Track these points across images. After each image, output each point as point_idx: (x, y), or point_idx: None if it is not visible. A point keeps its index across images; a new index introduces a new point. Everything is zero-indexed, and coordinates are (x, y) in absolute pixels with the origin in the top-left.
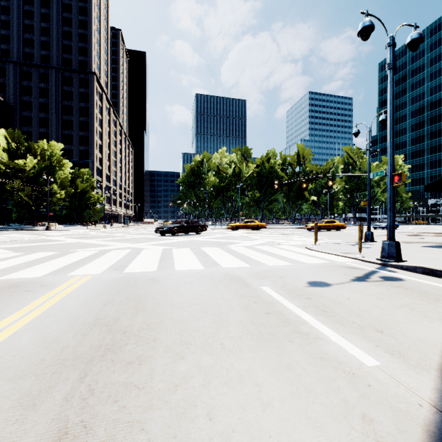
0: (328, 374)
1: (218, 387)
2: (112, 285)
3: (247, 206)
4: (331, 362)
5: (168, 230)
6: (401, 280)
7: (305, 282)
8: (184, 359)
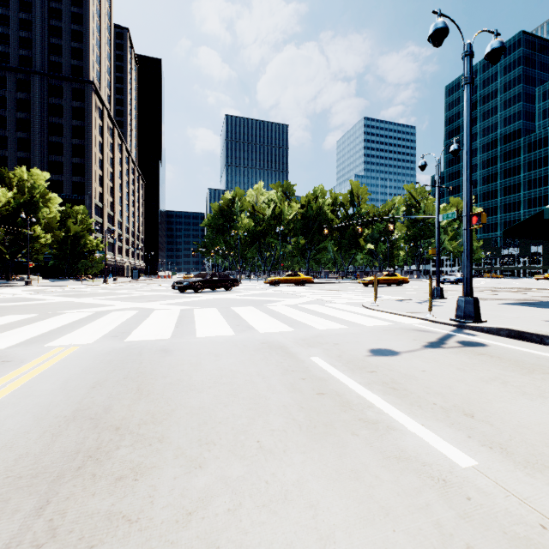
0: (410, 483)
1: (253, 512)
2: (107, 359)
3: (290, 255)
4: (412, 463)
5: (189, 285)
6: (484, 346)
7: (366, 350)
8: (203, 468)
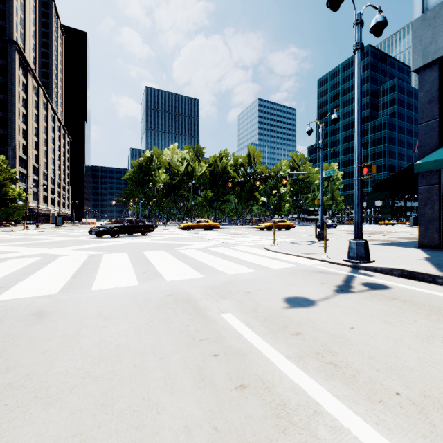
0: None
1: None
2: None
3: (200, 205)
4: None
5: (105, 231)
6: (388, 288)
7: (281, 299)
8: None
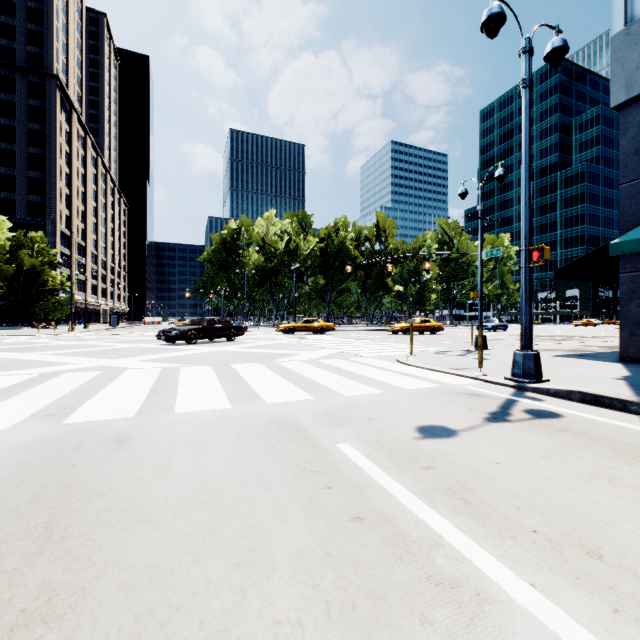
0: None
1: None
2: (19, 460)
3: (307, 298)
4: None
5: (179, 335)
6: (559, 416)
7: (413, 428)
8: None
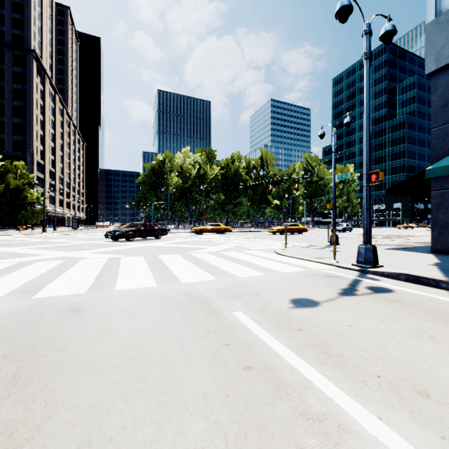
0: None
1: None
2: None
3: (212, 209)
4: None
5: (121, 234)
6: (391, 291)
7: (287, 300)
8: None
